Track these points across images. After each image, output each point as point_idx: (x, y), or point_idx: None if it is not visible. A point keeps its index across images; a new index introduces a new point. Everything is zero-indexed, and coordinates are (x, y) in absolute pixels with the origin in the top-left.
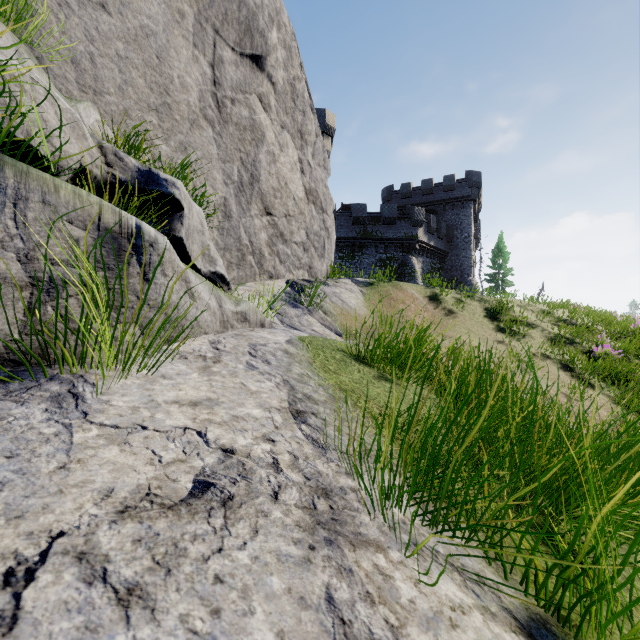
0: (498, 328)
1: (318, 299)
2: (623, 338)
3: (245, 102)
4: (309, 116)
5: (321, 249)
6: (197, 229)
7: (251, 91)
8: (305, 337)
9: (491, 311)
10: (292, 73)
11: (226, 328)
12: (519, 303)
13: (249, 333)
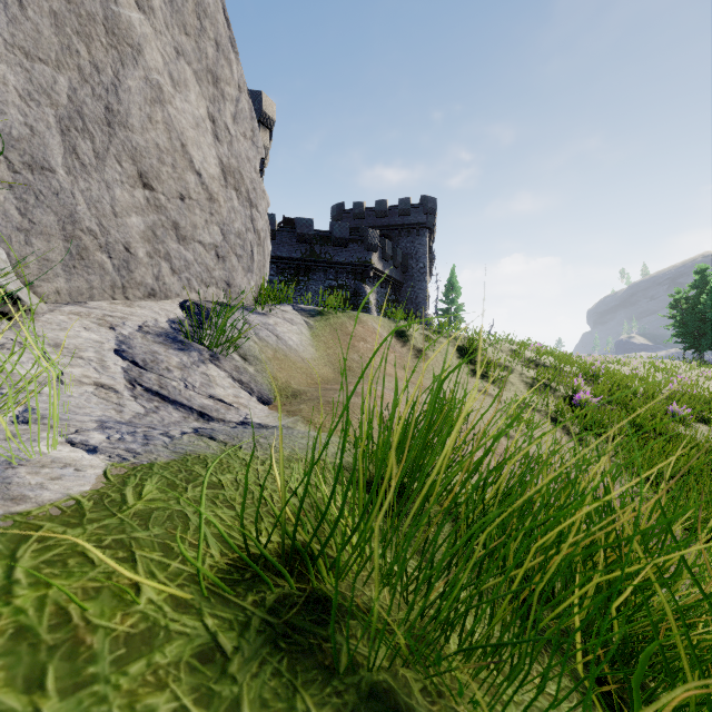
0: (475, 372)
1: (231, 334)
2: (588, 380)
3: None
4: (227, 54)
5: (247, 259)
6: None
7: None
8: (11, 540)
9: (464, 351)
10: None
11: None
12: (488, 341)
13: None
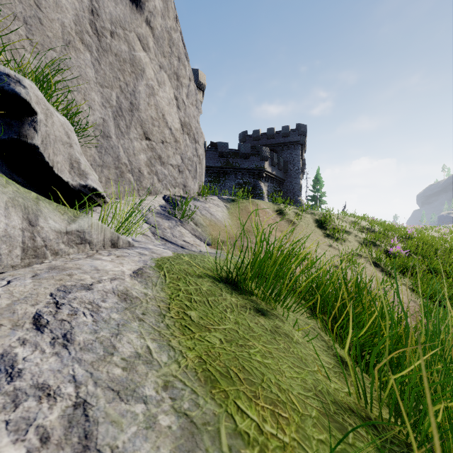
0: (325, 234)
1: (190, 212)
2: (404, 240)
3: (125, 37)
4: (184, 62)
5: (194, 172)
6: (62, 140)
7: (131, 29)
8: (166, 259)
9: (320, 222)
10: (169, 23)
11: (40, 257)
12: (336, 216)
13: (79, 262)
